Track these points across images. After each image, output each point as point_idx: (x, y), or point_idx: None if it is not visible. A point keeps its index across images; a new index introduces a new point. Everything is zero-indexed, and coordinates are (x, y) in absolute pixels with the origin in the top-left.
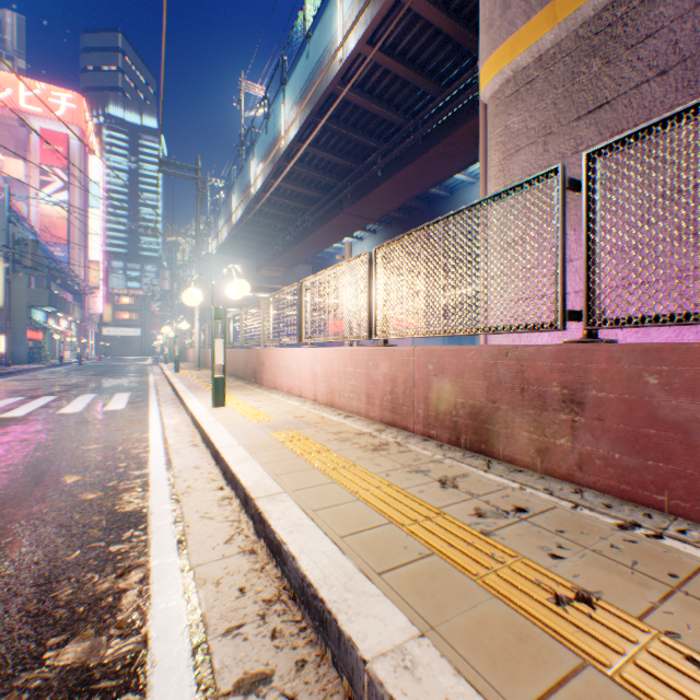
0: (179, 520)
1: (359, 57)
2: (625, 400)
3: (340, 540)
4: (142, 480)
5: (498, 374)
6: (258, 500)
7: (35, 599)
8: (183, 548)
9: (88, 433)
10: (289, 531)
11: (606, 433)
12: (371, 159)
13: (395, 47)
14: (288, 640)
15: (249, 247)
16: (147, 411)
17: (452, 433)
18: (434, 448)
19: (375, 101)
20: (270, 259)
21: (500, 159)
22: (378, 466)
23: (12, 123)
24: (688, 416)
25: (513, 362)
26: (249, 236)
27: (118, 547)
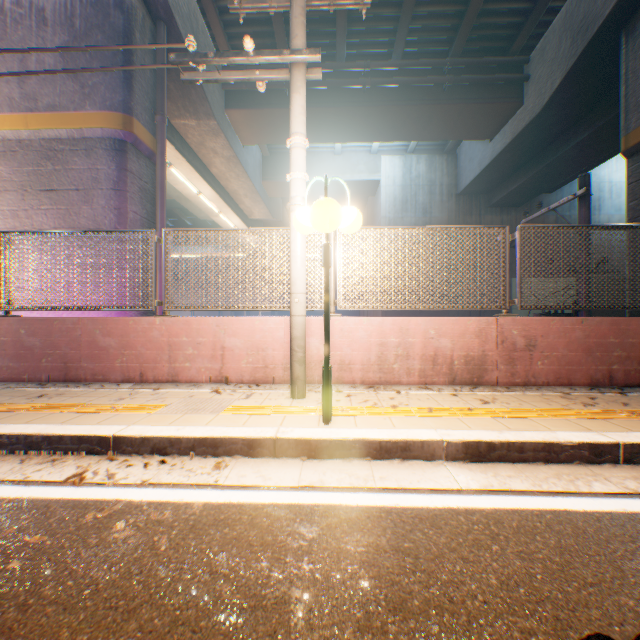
0: None
1: None
2: (16, 341)
3: None
4: None
5: None
6: None
7: None
8: None
9: None
10: None
11: (9, 355)
12: None
13: None
14: None
15: None
16: None
17: None
18: None
19: None
20: None
21: None
22: None
23: None
24: (35, 344)
25: None
26: None
27: None
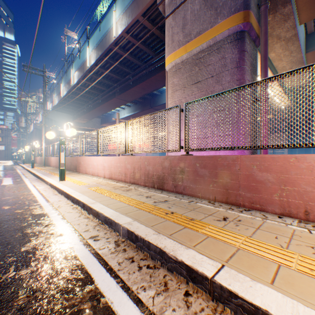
0: (60, 214)
1: (122, 36)
2: (193, 170)
3: (115, 209)
4: (39, 206)
5: (165, 164)
6: (89, 204)
7: (20, 233)
8: (64, 219)
9: (1, 193)
10: (100, 209)
11: (189, 179)
12: (128, 77)
13: (137, 36)
14: (102, 230)
15: (69, 108)
16: (26, 184)
17: (152, 184)
18: (147, 189)
19: (129, 54)
20: (80, 115)
21: (171, 92)
22: (128, 194)
23: None
24: (204, 173)
25: (169, 161)
26: (70, 103)
27: (41, 221)
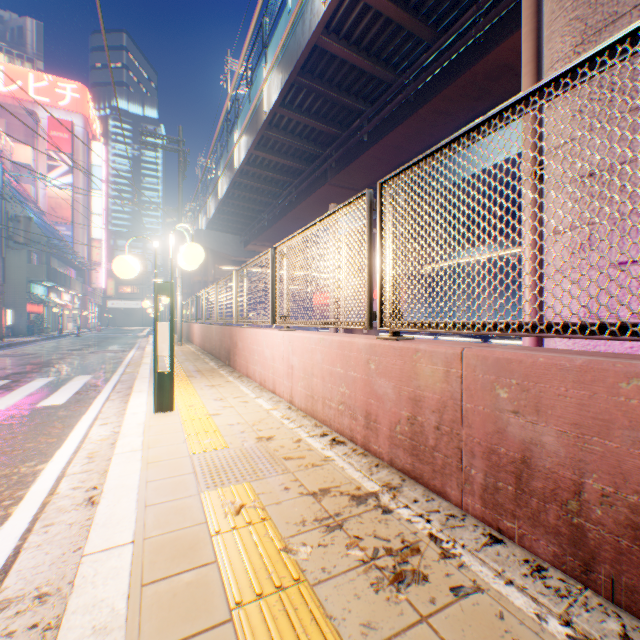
0: None
1: None
2: None
3: None
4: None
5: None
6: None
7: None
8: None
9: None
10: None
11: None
12: (357, 123)
13: None
14: None
15: (237, 223)
16: (84, 410)
17: (567, 549)
18: (530, 584)
19: (363, 54)
20: (256, 234)
21: (574, 44)
22: None
23: (22, 112)
24: None
25: None
26: (236, 212)
27: None
